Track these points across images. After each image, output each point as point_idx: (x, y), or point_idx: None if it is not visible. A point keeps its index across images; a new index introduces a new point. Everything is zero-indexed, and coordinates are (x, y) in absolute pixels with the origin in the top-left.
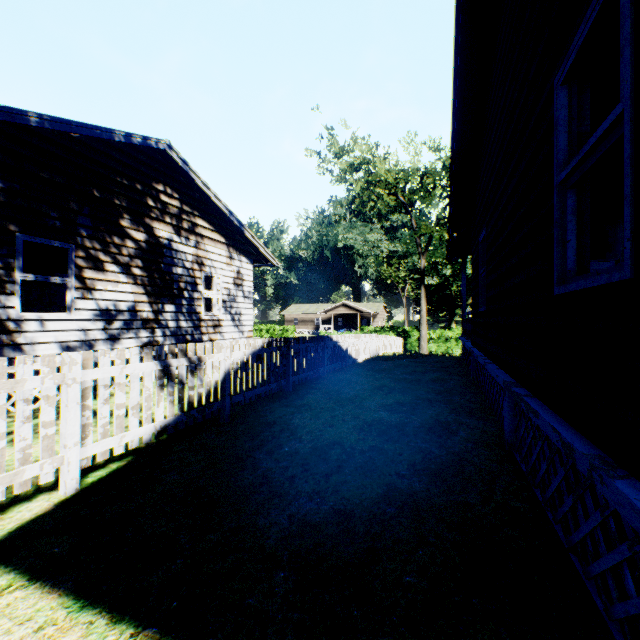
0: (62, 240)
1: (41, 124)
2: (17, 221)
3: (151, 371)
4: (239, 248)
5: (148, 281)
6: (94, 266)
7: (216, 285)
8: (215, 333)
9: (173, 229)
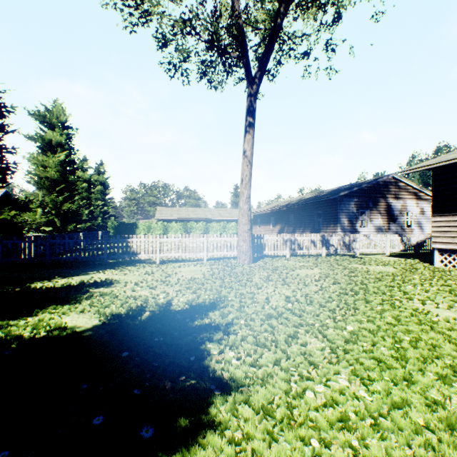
0: (366, 209)
1: (365, 185)
2: (358, 207)
3: (398, 239)
4: (422, 198)
5: (386, 217)
6: (372, 215)
7: (409, 214)
8: (410, 234)
9: (393, 199)
